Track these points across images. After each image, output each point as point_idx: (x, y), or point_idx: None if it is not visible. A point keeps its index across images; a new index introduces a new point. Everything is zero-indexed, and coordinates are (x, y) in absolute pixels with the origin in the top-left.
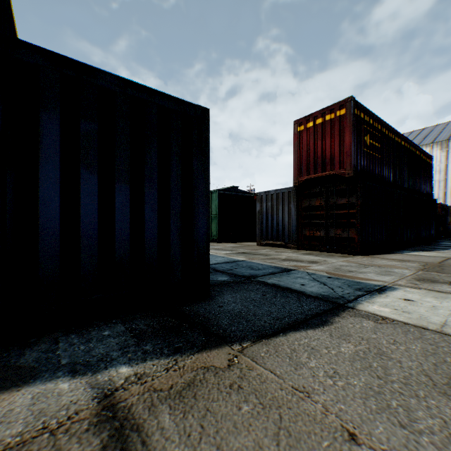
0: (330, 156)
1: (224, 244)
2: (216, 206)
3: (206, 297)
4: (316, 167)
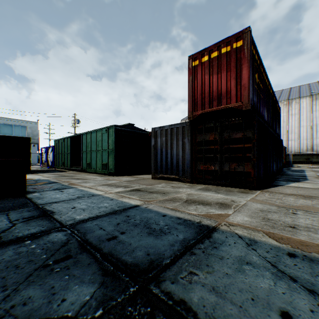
0: (226, 89)
1: (120, 177)
2: (113, 141)
3: None
4: (211, 101)
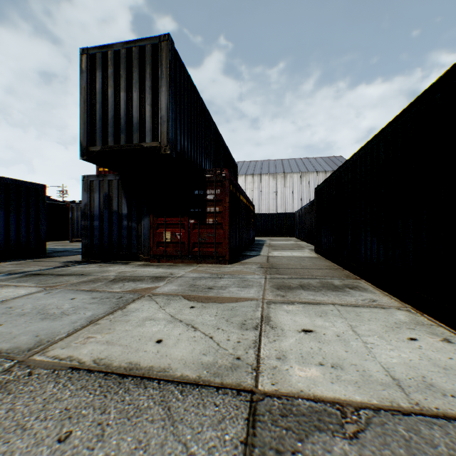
0: None
1: None
2: None
3: (45, 254)
4: None
